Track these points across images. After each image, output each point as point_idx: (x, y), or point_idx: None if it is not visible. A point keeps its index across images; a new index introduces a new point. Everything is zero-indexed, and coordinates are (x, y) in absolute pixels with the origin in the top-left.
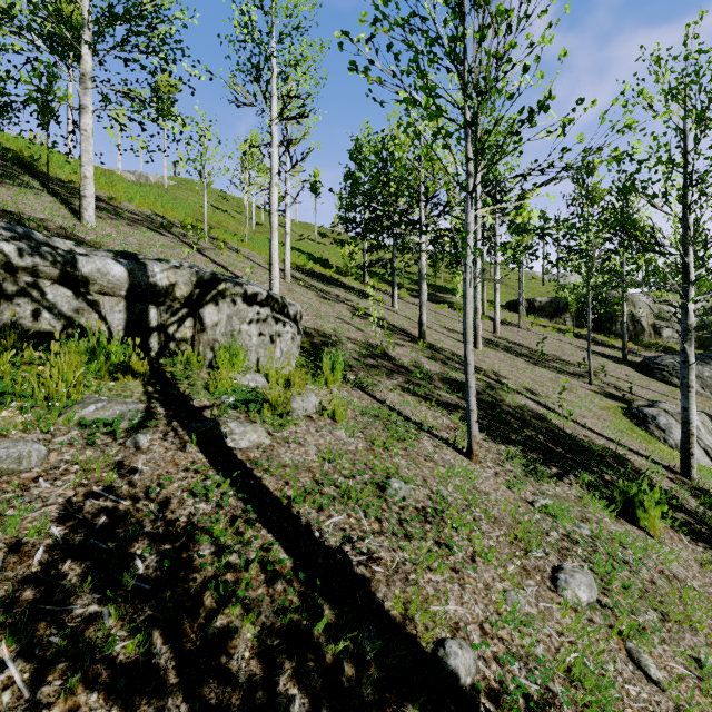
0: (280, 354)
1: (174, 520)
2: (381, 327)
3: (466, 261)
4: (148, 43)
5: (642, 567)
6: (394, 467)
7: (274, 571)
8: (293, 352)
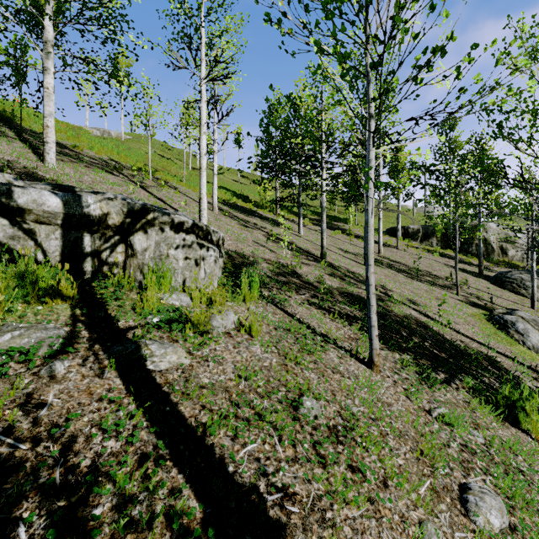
0: (204, 275)
1: (72, 469)
2: (290, 249)
3: (368, 194)
4: (99, 17)
5: (535, 475)
6: (305, 384)
7: (181, 526)
8: (215, 272)
